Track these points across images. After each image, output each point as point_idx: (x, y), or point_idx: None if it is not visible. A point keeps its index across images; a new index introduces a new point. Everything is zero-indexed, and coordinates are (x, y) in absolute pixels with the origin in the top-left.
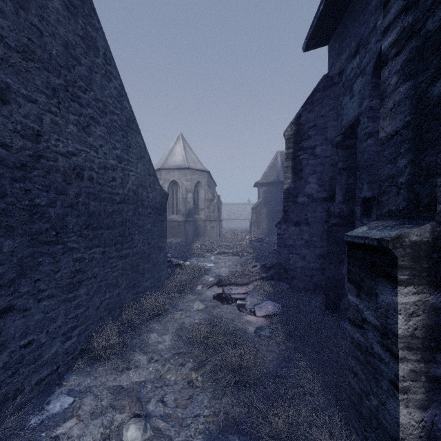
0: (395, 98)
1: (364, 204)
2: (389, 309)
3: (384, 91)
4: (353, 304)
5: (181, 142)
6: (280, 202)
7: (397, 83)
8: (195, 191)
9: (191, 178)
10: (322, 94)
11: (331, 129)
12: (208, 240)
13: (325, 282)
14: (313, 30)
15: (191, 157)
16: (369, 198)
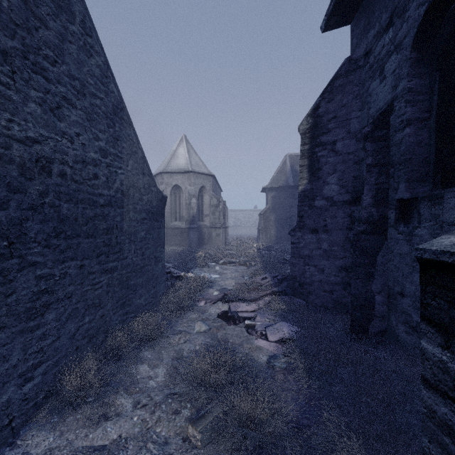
0: None
1: (400, 207)
2: None
3: None
4: (433, 357)
5: (184, 144)
6: (290, 208)
7: None
8: (199, 197)
9: (195, 183)
10: (344, 80)
11: (355, 120)
12: (213, 248)
13: (350, 301)
14: (334, 4)
15: (195, 160)
16: (408, 199)
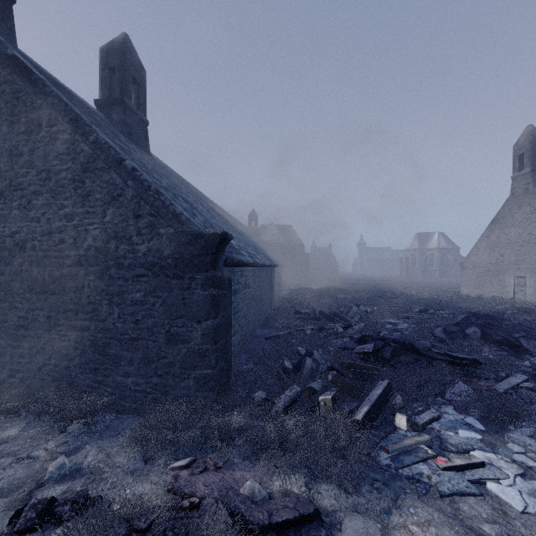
0: None
1: None
2: None
3: None
4: None
5: None
6: None
7: None
8: None
9: None
10: None
11: None
12: None
13: None
14: None
15: None
16: None
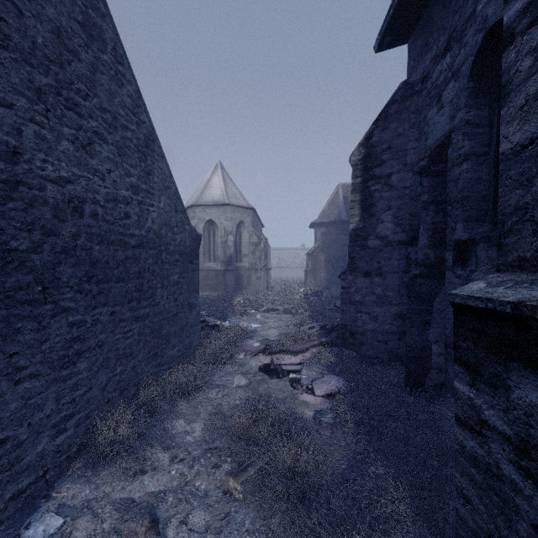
0: (528, 90)
1: (457, 249)
2: (533, 413)
3: (508, 82)
4: (463, 396)
5: (220, 172)
6: (342, 246)
7: (532, 67)
8: (237, 233)
9: (232, 217)
10: (400, 106)
11: (412, 151)
12: (253, 293)
13: (405, 351)
14: (388, 23)
15: (232, 191)
16: (465, 240)
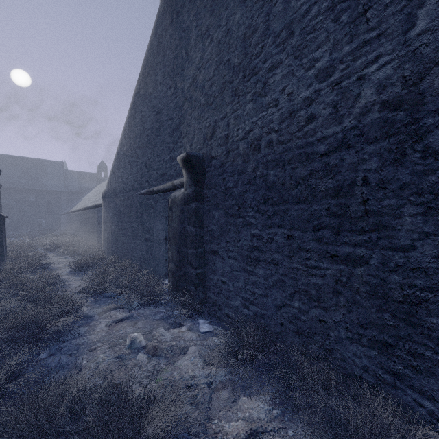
0: None
1: None
2: None
3: None
4: None
5: None
6: None
7: None
8: None
9: None
10: None
11: None
12: None
13: None
14: None
15: None
16: None
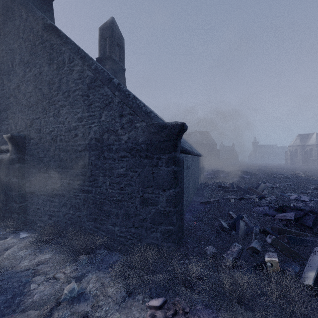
0: None
1: None
2: None
3: None
4: None
5: None
6: None
7: None
8: None
9: None
10: None
11: None
12: None
13: None
14: None
15: None
16: None
